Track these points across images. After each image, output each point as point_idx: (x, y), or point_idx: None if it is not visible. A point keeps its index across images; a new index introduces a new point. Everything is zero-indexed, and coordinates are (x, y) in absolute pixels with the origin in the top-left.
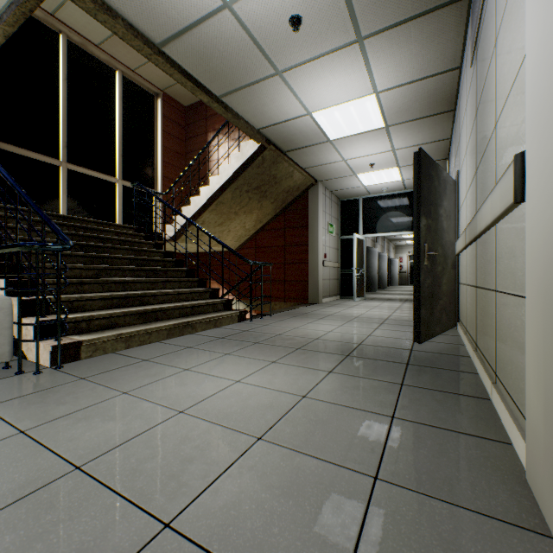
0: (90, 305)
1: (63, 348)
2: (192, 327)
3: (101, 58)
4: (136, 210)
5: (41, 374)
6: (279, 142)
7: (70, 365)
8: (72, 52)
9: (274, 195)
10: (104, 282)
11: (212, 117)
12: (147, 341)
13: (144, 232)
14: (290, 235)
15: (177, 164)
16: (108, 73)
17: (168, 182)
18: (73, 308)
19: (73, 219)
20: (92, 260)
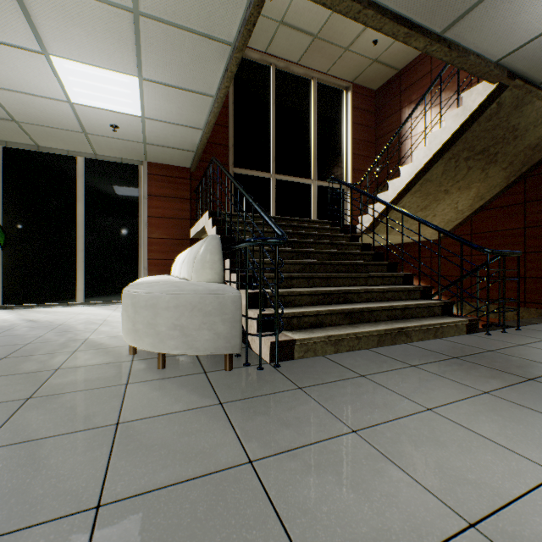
0: (298, 300)
1: (279, 345)
2: (405, 335)
3: (299, 74)
4: (331, 204)
5: (262, 370)
6: (532, 69)
7: (285, 364)
8: (278, 78)
9: (508, 157)
10: (309, 277)
11: (406, 90)
12: (355, 347)
13: (339, 225)
14: (535, 211)
15: (366, 154)
16: (304, 85)
17: (357, 174)
18: (285, 302)
19: (280, 219)
20: (297, 255)
